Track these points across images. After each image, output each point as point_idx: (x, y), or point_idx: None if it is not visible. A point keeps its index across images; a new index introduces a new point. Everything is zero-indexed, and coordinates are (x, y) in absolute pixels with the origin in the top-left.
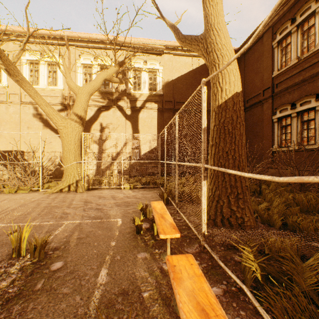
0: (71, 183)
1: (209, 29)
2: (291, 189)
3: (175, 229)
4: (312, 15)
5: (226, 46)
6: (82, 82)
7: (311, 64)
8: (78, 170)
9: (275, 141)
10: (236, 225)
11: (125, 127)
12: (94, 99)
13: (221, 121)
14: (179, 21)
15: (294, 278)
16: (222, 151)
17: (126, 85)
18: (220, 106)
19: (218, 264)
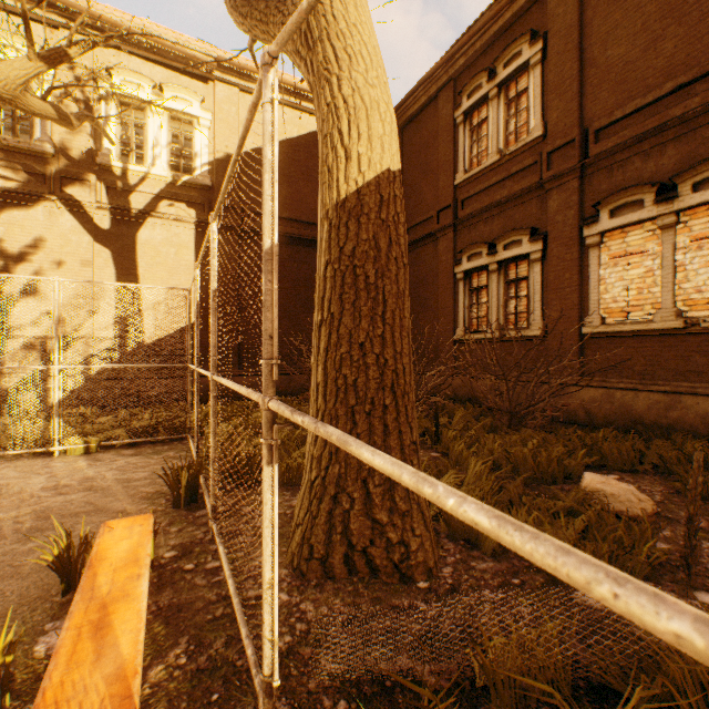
0: None
1: None
2: (493, 422)
3: None
4: (524, 70)
5: (360, 31)
6: None
7: (522, 167)
8: None
9: (461, 320)
10: (387, 568)
11: (91, 263)
12: None
13: (345, 251)
14: None
15: None
16: (349, 341)
17: (95, 142)
18: (343, 205)
19: None
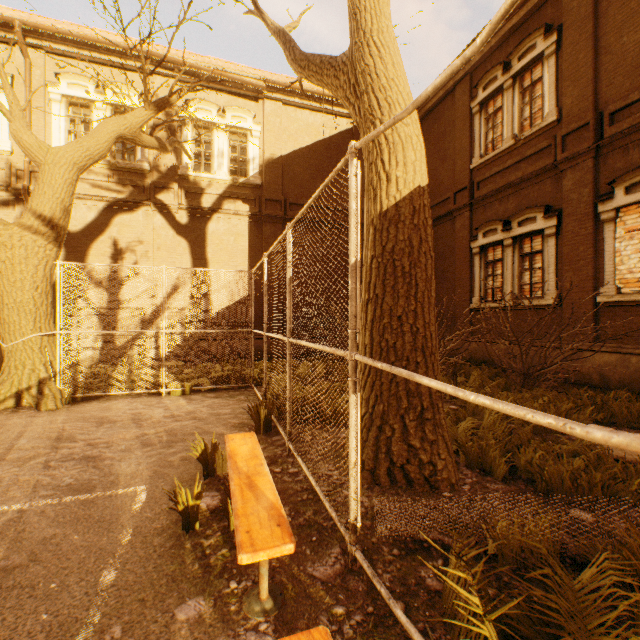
0: (23, 386)
1: (360, 42)
2: (507, 382)
3: (281, 525)
4: (539, 61)
5: (396, 83)
6: (65, 141)
7: (536, 150)
8: (44, 353)
9: (476, 290)
10: (419, 480)
11: (175, 251)
12: (97, 184)
13: (386, 249)
14: (295, 26)
15: (563, 627)
16: (390, 314)
17: (177, 158)
18: (384, 215)
19: (389, 608)
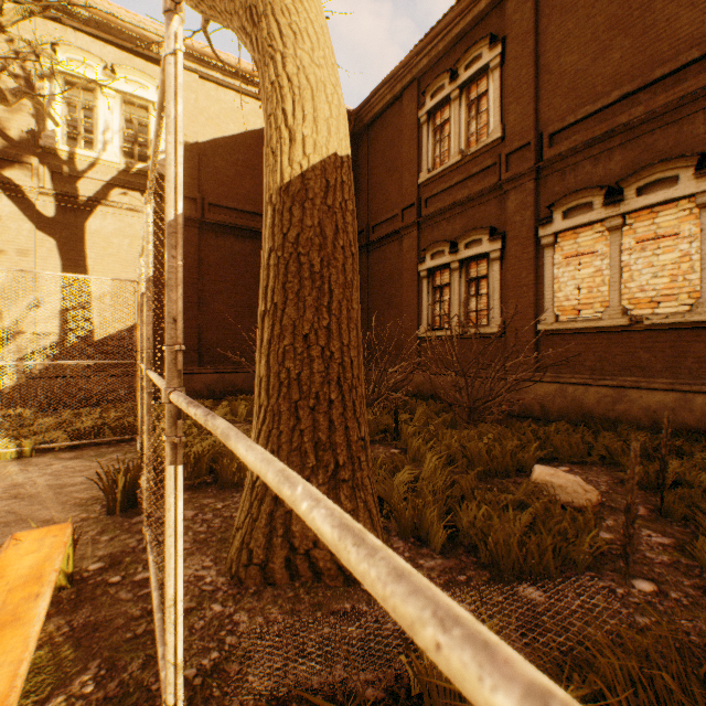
0: None
1: None
2: (454, 417)
3: None
4: (484, 74)
5: (306, 8)
6: None
7: (482, 168)
8: None
9: (425, 318)
10: (331, 571)
11: (33, 253)
12: None
13: (289, 238)
14: None
15: None
16: (293, 332)
17: (38, 123)
18: (286, 189)
19: None
